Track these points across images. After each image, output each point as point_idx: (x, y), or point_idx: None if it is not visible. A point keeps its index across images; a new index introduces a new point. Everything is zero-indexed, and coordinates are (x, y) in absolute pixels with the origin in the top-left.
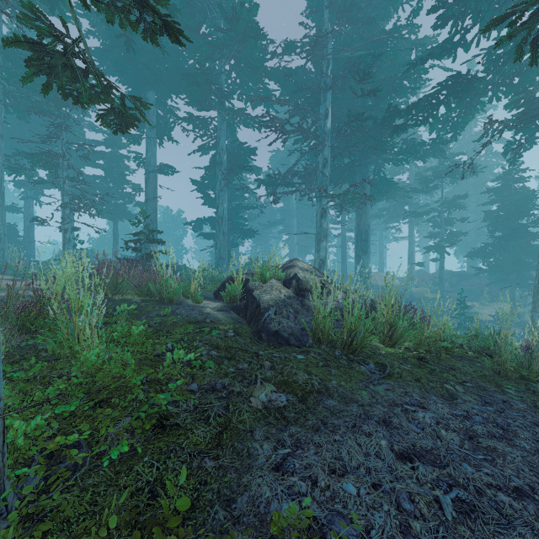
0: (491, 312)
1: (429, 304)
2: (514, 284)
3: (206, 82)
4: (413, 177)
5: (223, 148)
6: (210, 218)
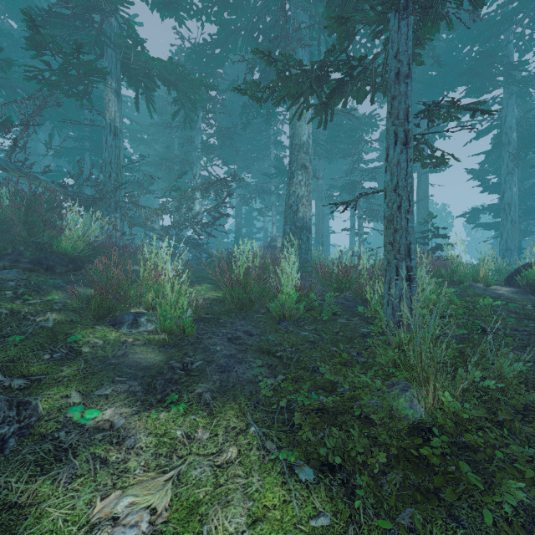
0: None
1: None
2: None
3: (488, 65)
4: None
5: (511, 125)
6: (489, 206)
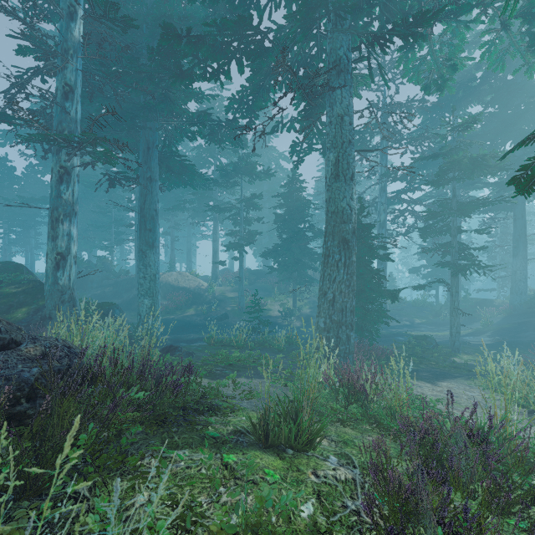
0: (280, 308)
1: (231, 304)
2: (296, 281)
3: None
4: (218, 173)
5: None
6: None
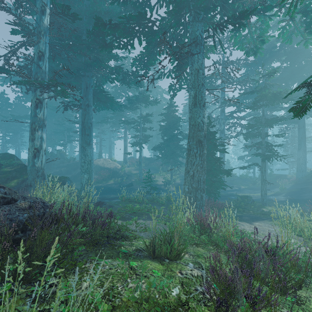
0: (163, 179)
1: (134, 177)
2: (172, 164)
3: None
4: (127, 101)
5: None
6: None
